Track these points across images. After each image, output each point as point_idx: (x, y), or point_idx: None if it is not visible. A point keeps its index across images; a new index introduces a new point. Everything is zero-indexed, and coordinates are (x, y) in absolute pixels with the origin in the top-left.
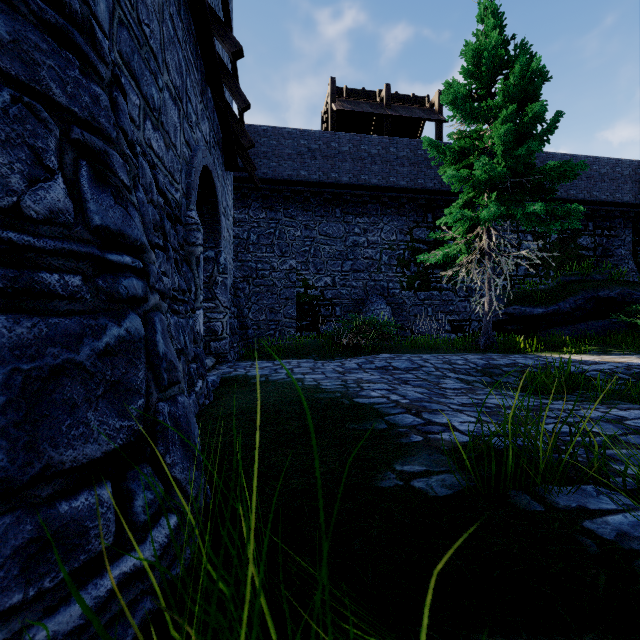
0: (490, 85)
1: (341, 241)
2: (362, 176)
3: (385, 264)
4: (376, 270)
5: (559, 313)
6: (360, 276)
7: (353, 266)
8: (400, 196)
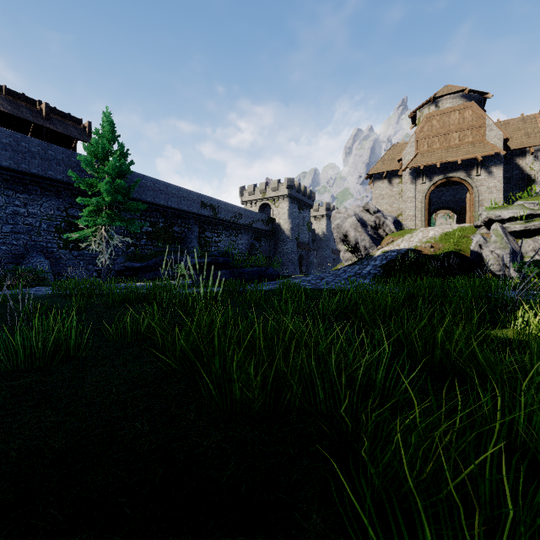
0: (105, 158)
1: (1, 209)
2: (23, 165)
3: (45, 230)
4: (36, 234)
5: (148, 266)
6: (21, 237)
7: (14, 229)
8: (57, 185)
